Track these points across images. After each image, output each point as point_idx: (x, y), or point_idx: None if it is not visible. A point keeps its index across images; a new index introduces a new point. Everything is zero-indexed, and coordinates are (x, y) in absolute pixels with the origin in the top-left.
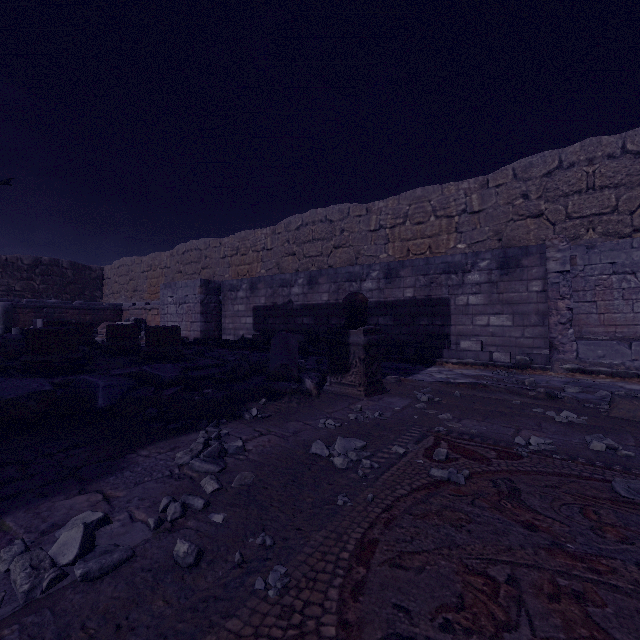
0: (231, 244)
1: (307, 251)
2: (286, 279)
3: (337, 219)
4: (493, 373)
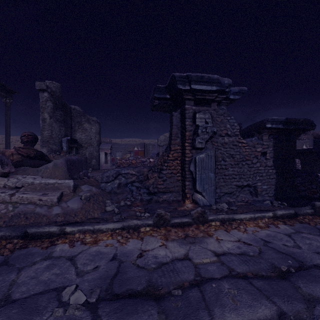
0: None
1: None
2: None
3: (1, 138)
4: None
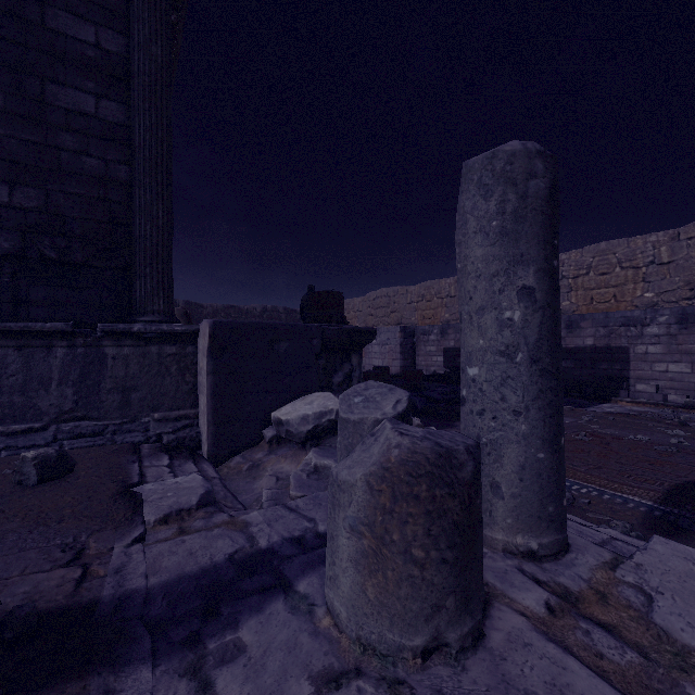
0: (417, 292)
1: None
2: None
3: None
4: (659, 410)
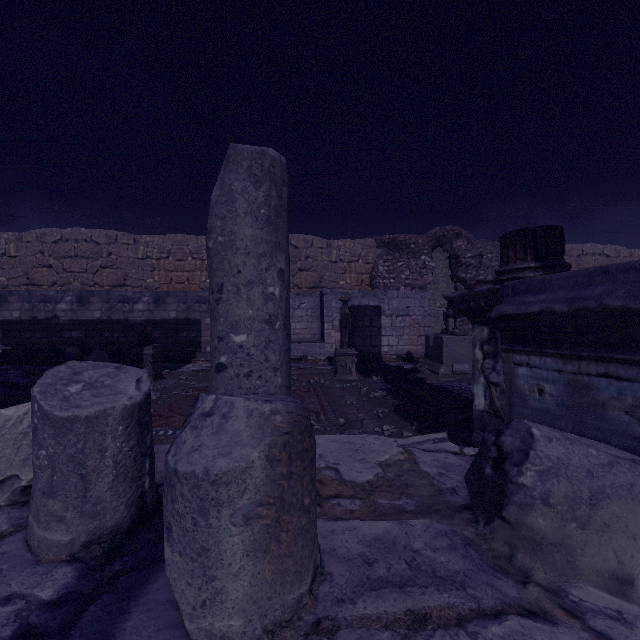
0: None
1: (68, 266)
2: (50, 295)
3: (104, 242)
4: None
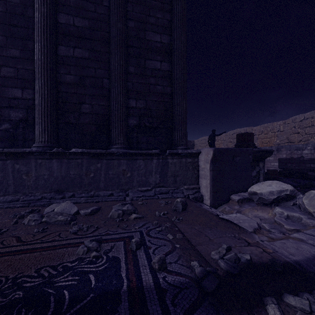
0: (258, 129)
1: (307, 131)
2: (299, 147)
3: None
4: None
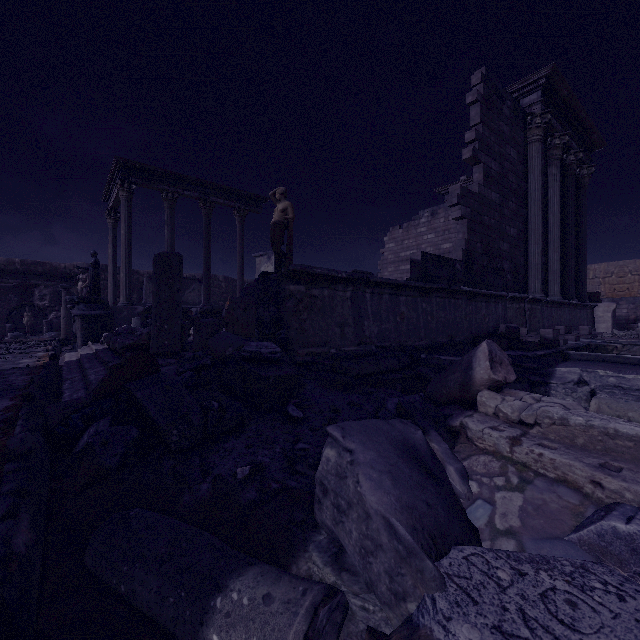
0: None
1: None
2: None
3: None
4: None
